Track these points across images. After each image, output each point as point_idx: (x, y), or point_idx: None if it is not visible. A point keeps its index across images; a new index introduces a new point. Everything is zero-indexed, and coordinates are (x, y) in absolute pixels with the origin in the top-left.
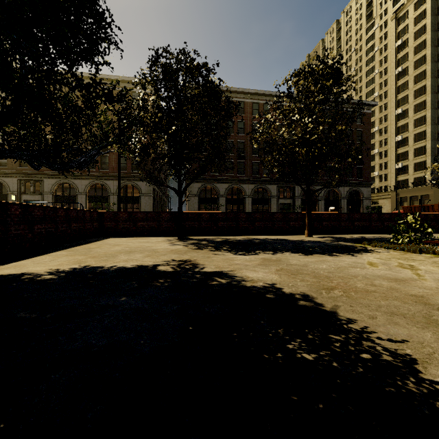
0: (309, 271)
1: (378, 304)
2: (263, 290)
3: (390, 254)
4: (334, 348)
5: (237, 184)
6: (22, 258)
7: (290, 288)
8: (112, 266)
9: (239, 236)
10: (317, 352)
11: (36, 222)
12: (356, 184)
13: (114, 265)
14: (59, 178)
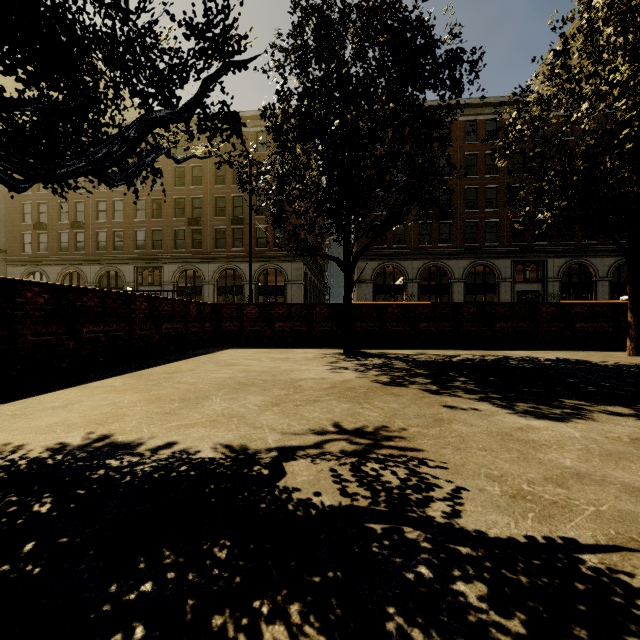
0: None
1: None
2: None
3: None
4: None
5: (438, 260)
6: (27, 393)
7: None
8: (159, 446)
9: (462, 350)
10: None
11: (84, 320)
12: None
13: (169, 443)
14: (181, 262)
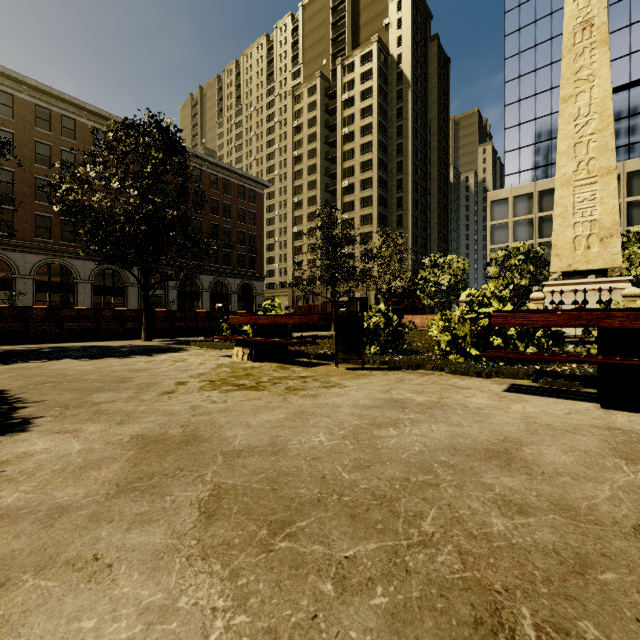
0: (56, 373)
1: (75, 386)
2: None
3: (195, 352)
4: None
5: (61, 258)
6: None
7: None
8: None
9: (26, 345)
10: None
11: None
12: (248, 276)
13: None
14: None
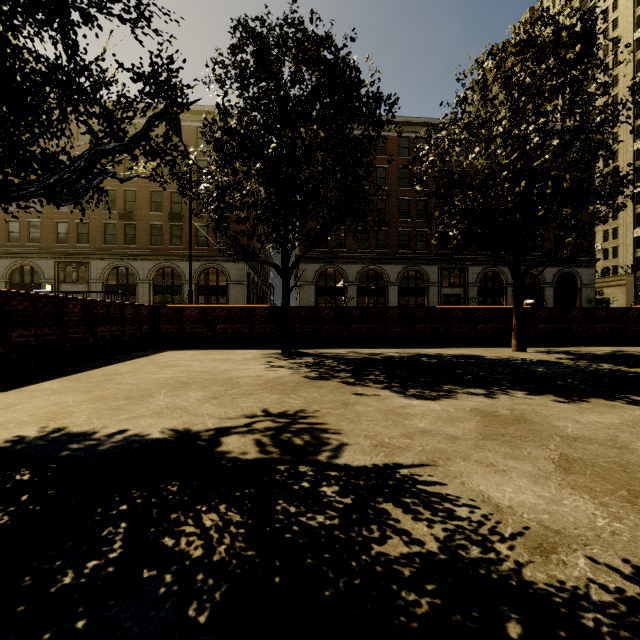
0: None
1: None
2: None
3: None
4: None
5: (375, 264)
6: None
7: None
8: (113, 433)
9: (388, 348)
10: None
11: (14, 324)
12: (569, 262)
13: (121, 430)
14: (112, 258)
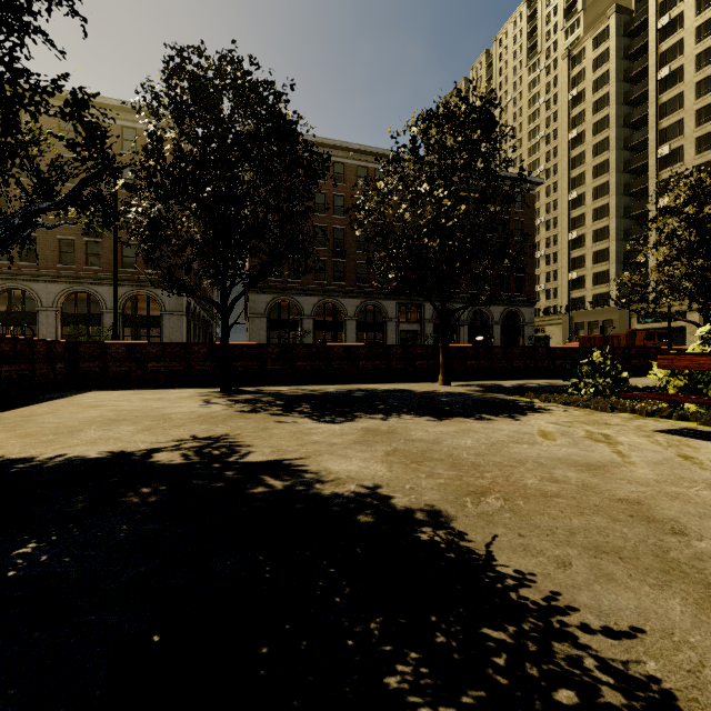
0: (442, 453)
1: (569, 526)
2: (354, 504)
3: (570, 414)
4: (494, 674)
5: (333, 297)
6: None
7: (407, 495)
8: (53, 456)
9: (331, 385)
10: (456, 696)
11: None
12: (514, 301)
13: (61, 454)
14: (1, 278)
